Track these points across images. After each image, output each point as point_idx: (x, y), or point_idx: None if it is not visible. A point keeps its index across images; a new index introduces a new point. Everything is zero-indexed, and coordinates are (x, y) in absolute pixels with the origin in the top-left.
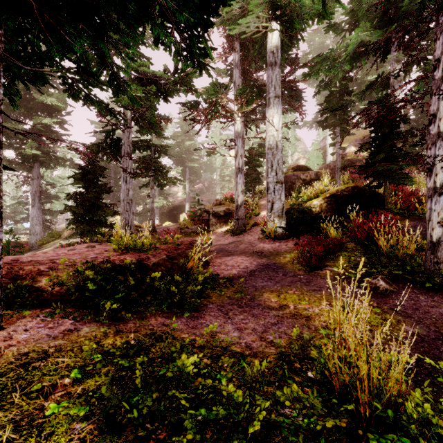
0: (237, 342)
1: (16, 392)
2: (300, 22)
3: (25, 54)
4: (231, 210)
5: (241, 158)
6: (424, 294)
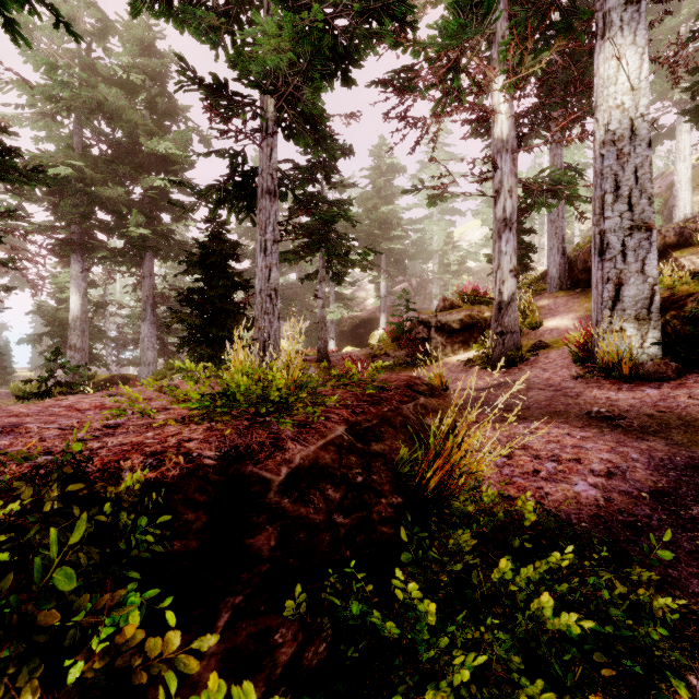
0: None
1: None
2: None
3: None
4: (476, 317)
5: (511, 196)
6: None
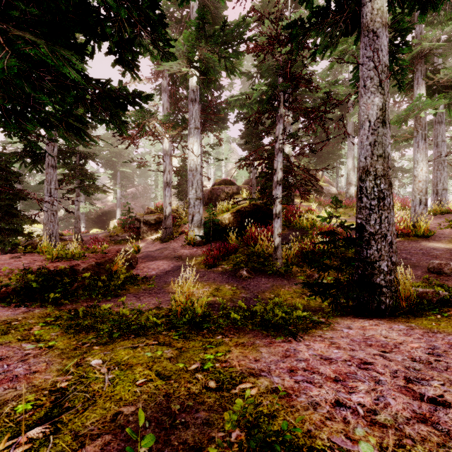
0: (141, 308)
1: (11, 330)
2: (215, 71)
3: None
4: (162, 218)
5: (169, 173)
6: (266, 278)
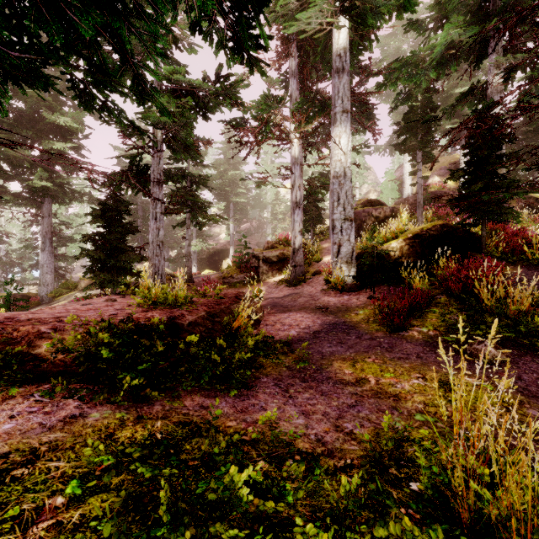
0: (304, 433)
1: None
2: (375, 17)
3: (21, 47)
4: (286, 254)
5: (299, 189)
6: None
